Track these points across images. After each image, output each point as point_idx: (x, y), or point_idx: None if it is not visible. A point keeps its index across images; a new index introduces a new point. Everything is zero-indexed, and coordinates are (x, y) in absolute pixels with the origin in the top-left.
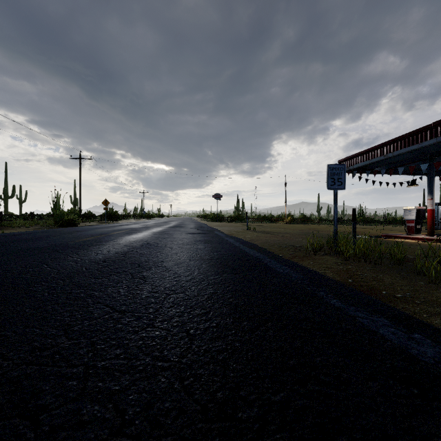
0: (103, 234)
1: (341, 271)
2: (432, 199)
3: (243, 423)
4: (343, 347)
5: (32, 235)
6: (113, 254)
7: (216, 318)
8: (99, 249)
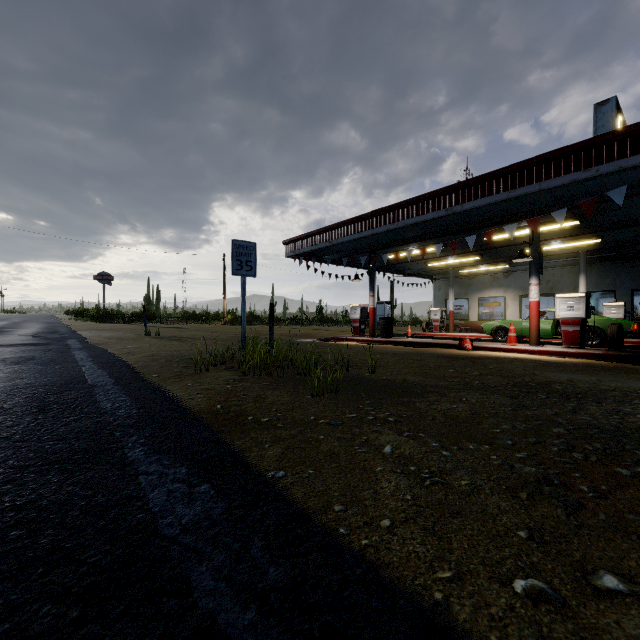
0: None
1: (222, 392)
2: (373, 296)
3: None
4: (33, 553)
5: None
6: None
7: None
8: None
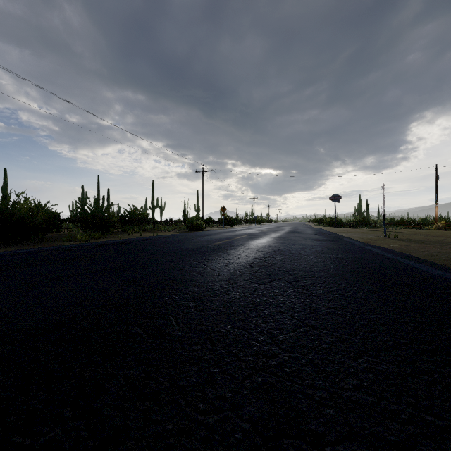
0: (229, 238)
1: None
2: None
3: None
4: None
5: (177, 238)
6: (253, 259)
7: None
8: (236, 252)
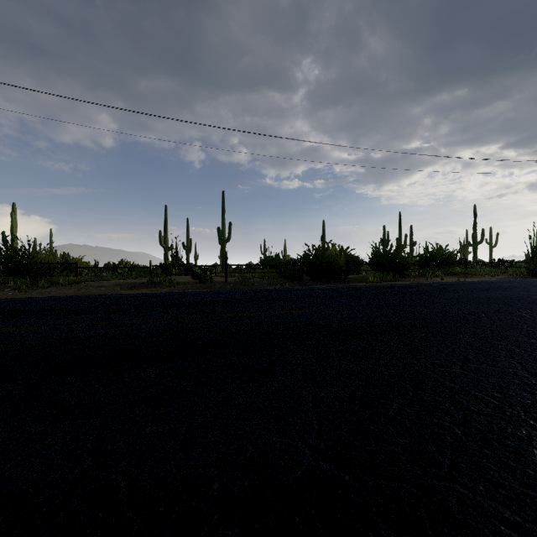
0: None
1: None
2: None
3: None
4: None
5: (490, 284)
6: None
7: None
8: None
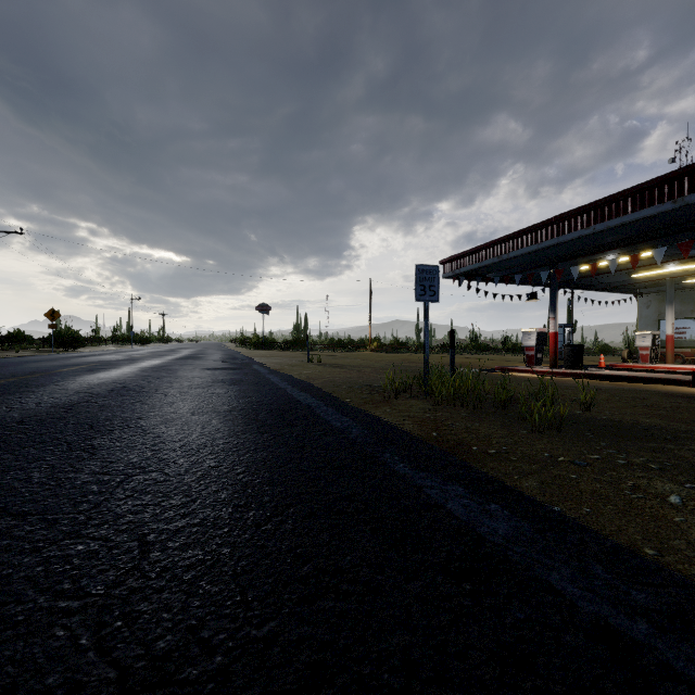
0: (37, 373)
1: (426, 420)
2: (555, 319)
3: (188, 686)
4: (390, 535)
5: None
6: (45, 409)
7: (203, 509)
8: (19, 399)
